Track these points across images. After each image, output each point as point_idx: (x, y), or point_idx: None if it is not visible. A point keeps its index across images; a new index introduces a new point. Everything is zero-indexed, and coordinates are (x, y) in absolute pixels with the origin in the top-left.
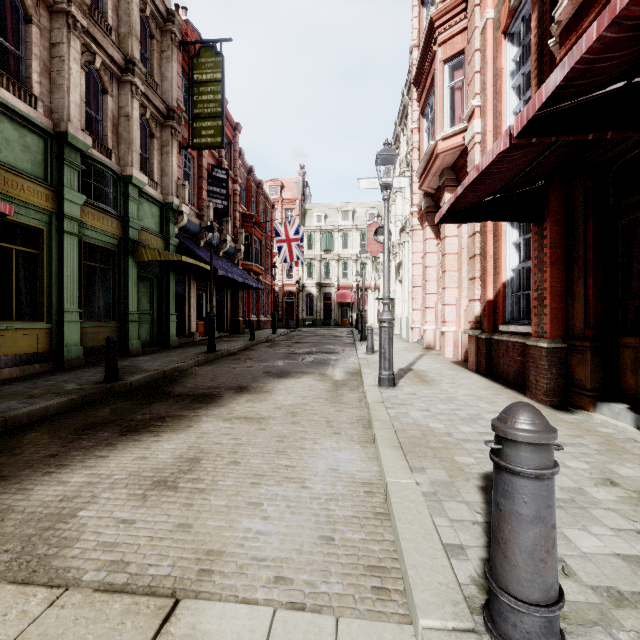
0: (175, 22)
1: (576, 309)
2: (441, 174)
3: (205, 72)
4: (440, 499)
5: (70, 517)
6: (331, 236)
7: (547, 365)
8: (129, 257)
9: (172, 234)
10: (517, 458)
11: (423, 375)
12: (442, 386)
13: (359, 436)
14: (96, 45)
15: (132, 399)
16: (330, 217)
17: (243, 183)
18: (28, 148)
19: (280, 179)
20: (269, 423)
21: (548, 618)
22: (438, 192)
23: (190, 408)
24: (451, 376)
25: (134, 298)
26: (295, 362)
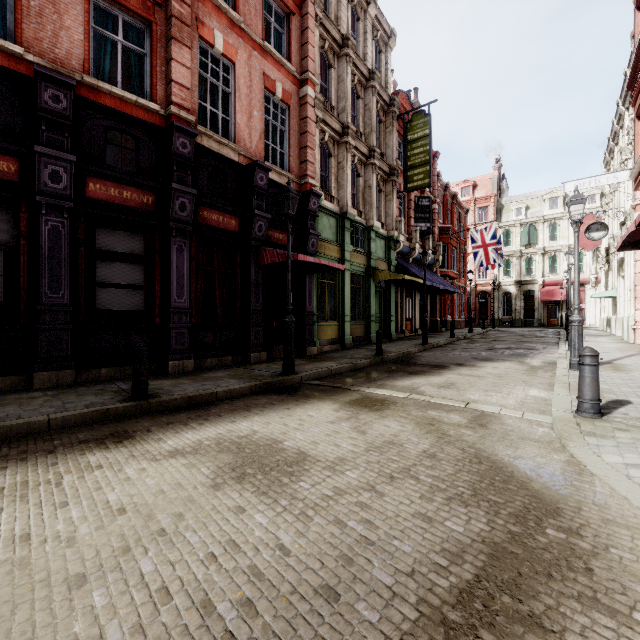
0: (395, 104)
1: None
2: None
3: (416, 132)
4: None
5: (417, 388)
6: (533, 229)
7: None
8: (371, 279)
9: (392, 258)
10: (583, 360)
11: (620, 367)
12: (632, 373)
13: (545, 388)
14: (356, 150)
15: (397, 364)
16: (532, 208)
17: (440, 200)
18: (331, 226)
19: (472, 178)
20: (485, 378)
21: (592, 404)
22: None
23: (434, 369)
24: None
25: (373, 306)
26: (496, 353)
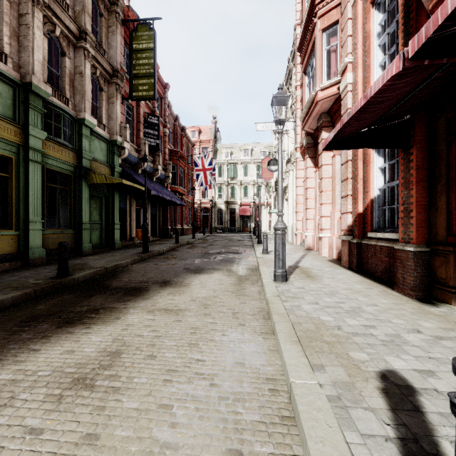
0: (119, 5)
1: (439, 220)
2: (319, 117)
3: (141, 42)
4: (345, 405)
5: None
6: (235, 167)
7: (414, 265)
8: (82, 180)
9: (116, 164)
10: None
11: (308, 271)
12: (324, 281)
13: (261, 327)
14: (56, 18)
15: (76, 292)
16: (234, 153)
17: (171, 127)
18: None
19: (198, 126)
20: (185, 315)
21: None
22: (316, 132)
23: (121, 300)
24: (330, 272)
25: (86, 211)
26: (208, 260)
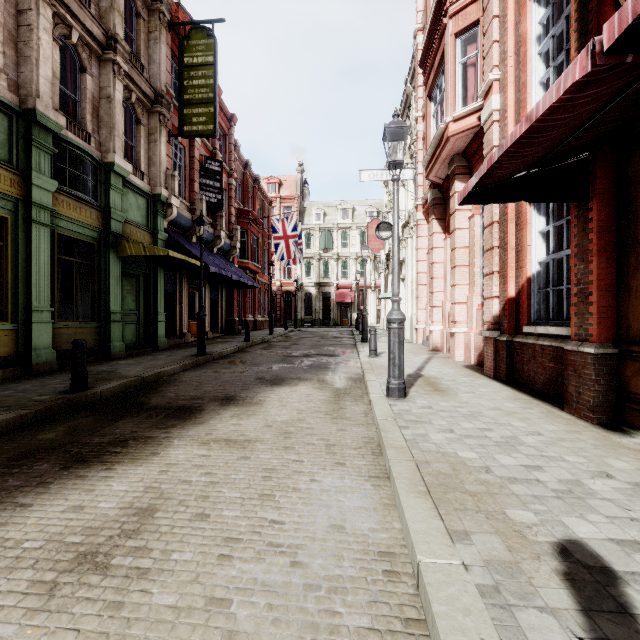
0: (163, 1)
1: (632, 307)
2: (451, 161)
3: (196, 55)
4: (508, 603)
5: None
6: (330, 234)
7: (594, 375)
8: (111, 251)
9: (160, 228)
10: None
11: (436, 382)
12: (460, 397)
13: (369, 468)
14: (72, 17)
15: (97, 413)
16: (329, 215)
17: (239, 178)
18: None
19: (278, 176)
20: (255, 448)
21: None
22: (446, 182)
23: (162, 426)
24: (468, 384)
25: (117, 296)
26: (291, 366)
